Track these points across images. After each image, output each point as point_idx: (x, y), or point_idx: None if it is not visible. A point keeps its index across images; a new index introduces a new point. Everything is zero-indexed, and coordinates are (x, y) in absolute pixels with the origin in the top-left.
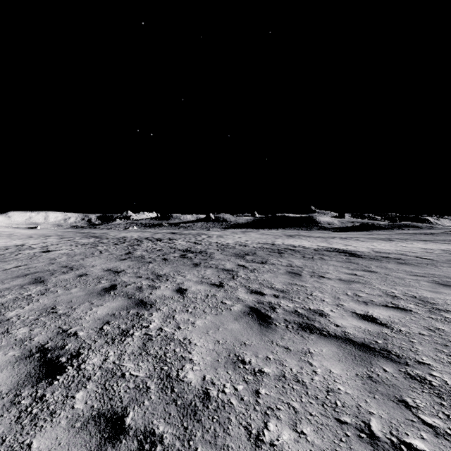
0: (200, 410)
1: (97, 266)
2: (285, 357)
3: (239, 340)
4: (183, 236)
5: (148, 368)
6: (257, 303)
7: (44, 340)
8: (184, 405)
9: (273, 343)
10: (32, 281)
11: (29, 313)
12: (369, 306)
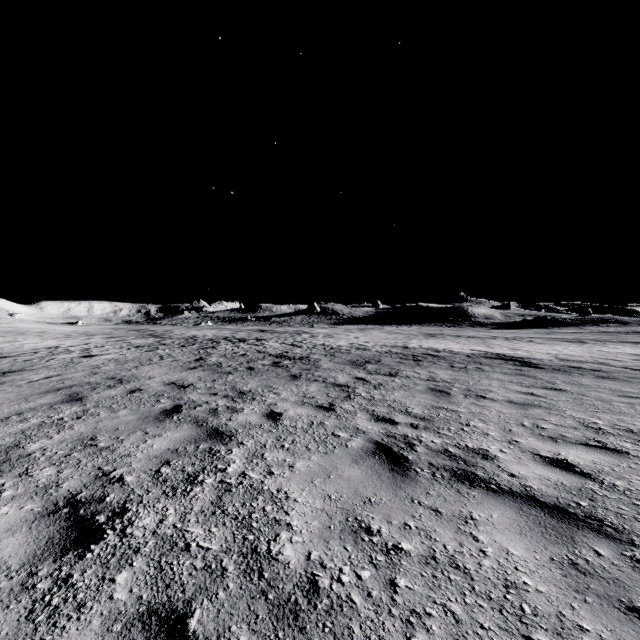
0: (304, 611)
1: (156, 377)
2: (433, 525)
3: (362, 494)
4: (276, 335)
5: (224, 537)
6: (386, 436)
7: (76, 487)
8: (280, 601)
9: (413, 501)
10: (66, 399)
11: (59, 445)
12: (560, 445)
